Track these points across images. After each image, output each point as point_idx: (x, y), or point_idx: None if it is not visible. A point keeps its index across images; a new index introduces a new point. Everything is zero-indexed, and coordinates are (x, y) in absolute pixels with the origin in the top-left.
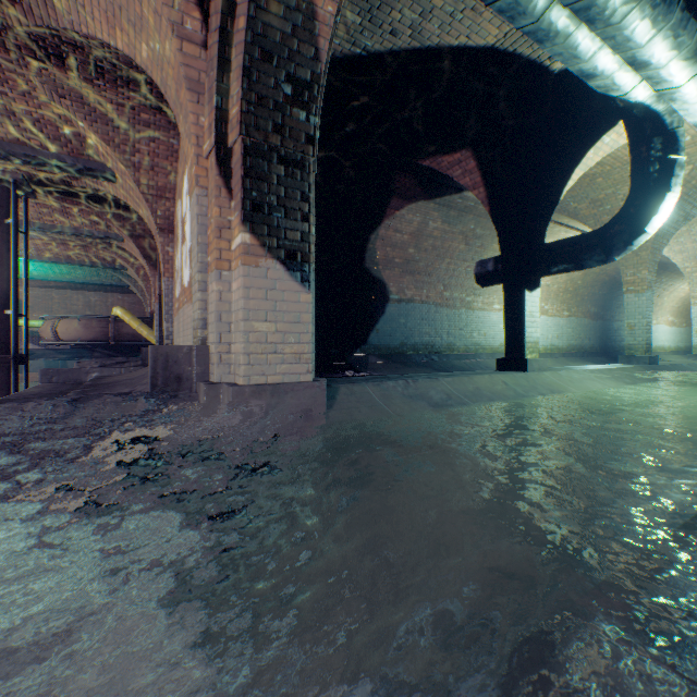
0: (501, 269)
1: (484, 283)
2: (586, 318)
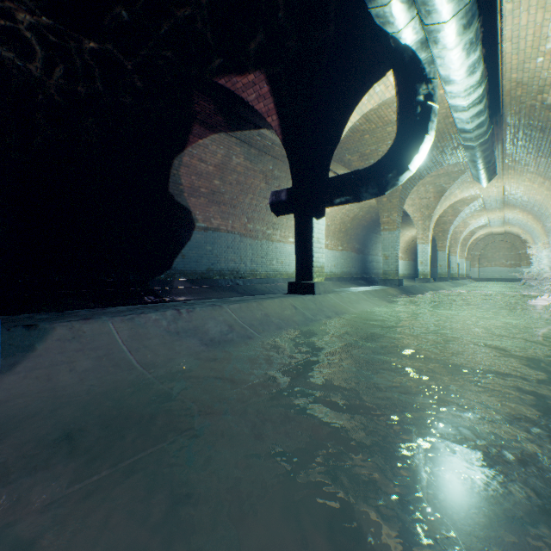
0: (293, 197)
1: (278, 212)
2: (353, 252)
